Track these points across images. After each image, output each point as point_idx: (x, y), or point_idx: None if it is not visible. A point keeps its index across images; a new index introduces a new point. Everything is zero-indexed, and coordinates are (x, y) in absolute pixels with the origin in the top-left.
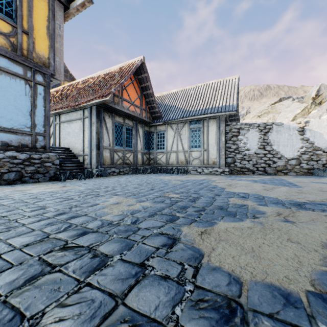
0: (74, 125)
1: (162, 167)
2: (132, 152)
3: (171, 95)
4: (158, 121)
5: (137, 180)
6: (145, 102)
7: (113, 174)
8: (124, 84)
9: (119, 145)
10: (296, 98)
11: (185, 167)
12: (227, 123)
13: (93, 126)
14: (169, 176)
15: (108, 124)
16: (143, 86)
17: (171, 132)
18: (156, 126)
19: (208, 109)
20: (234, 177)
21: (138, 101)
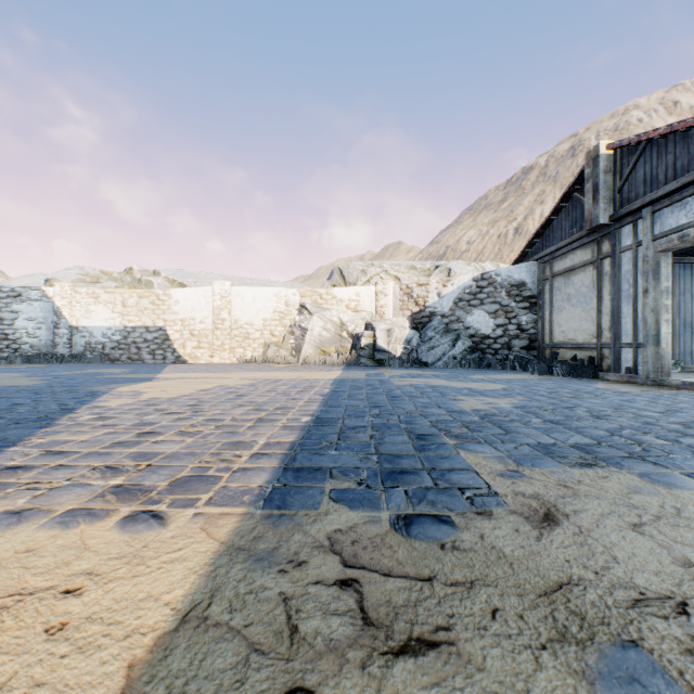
0: None
1: None
2: None
3: None
4: None
5: None
6: None
7: None
8: None
9: None
10: None
11: None
12: None
13: None
14: None
15: None
16: None
17: None
18: None
19: None
20: None
21: None
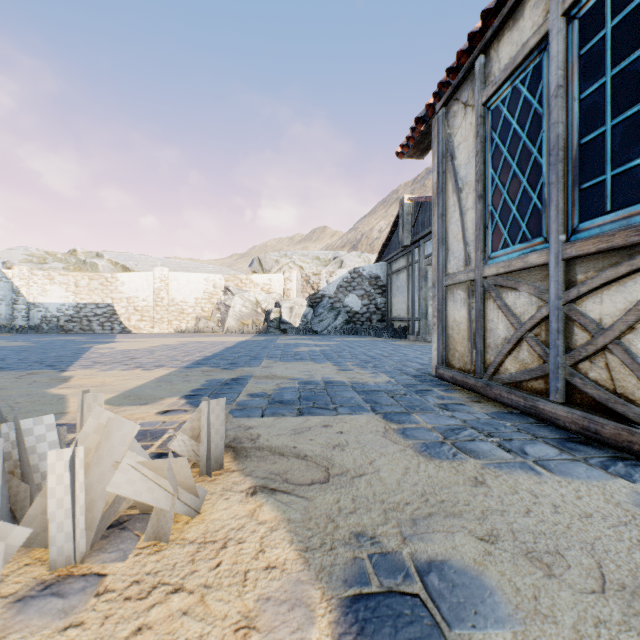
0: None
1: None
2: None
3: None
4: None
5: None
6: None
7: None
8: None
9: None
10: None
11: None
12: None
13: None
14: None
15: None
16: None
17: None
18: None
19: None
20: None
21: None
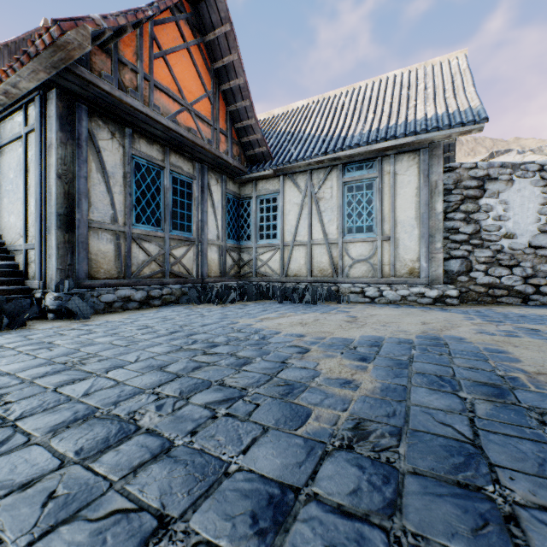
0: (6, 161)
1: (272, 283)
2: (190, 244)
3: (292, 113)
4: (261, 166)
5: (162, 347)
6: (226, 114)
7: (123, 308)
8: (159, 41)
9: (150, 224)
10: (521, 153)
11: (332, 285)
12: (448, 165)
13: (50, 155)
14: (293, 311)
15: (107, 156)
16: (219, 65)
17: (295, 195)
18: (255, 183)
19: (396, 127)
20: (514, 321)
21: (205, 105)
